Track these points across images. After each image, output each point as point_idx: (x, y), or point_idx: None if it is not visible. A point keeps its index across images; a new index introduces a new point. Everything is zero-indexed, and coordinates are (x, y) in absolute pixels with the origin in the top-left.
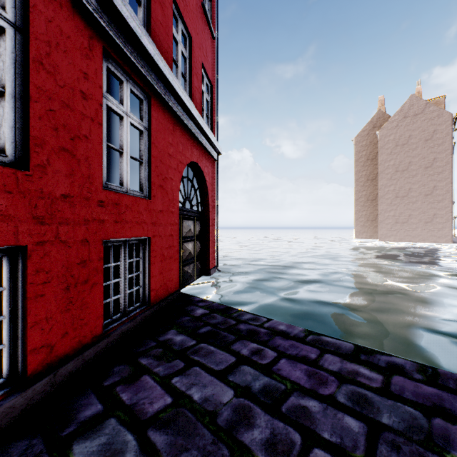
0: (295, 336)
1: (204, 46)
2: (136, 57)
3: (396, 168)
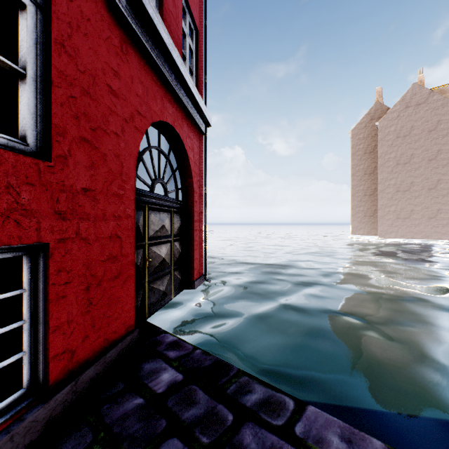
0: None
1: None
2: None
3: (397, 160)
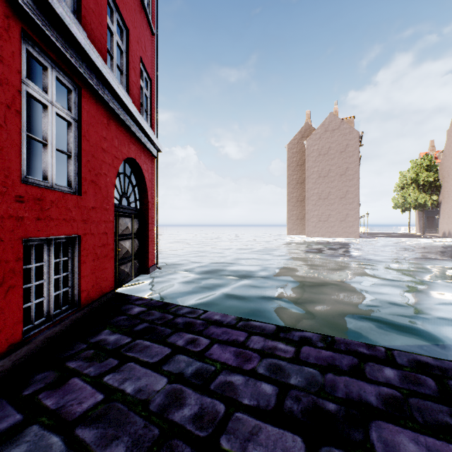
0: (228, 324)
1: (143, 40)
2: (63, 44)
3: (319, 174)
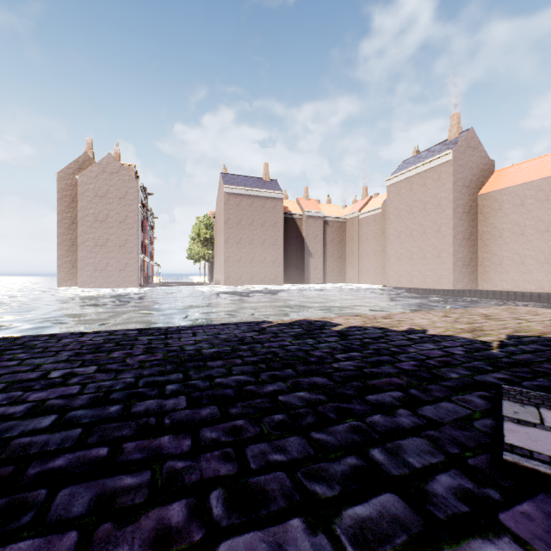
0: None
1: None
2: None
3: (96, 217)
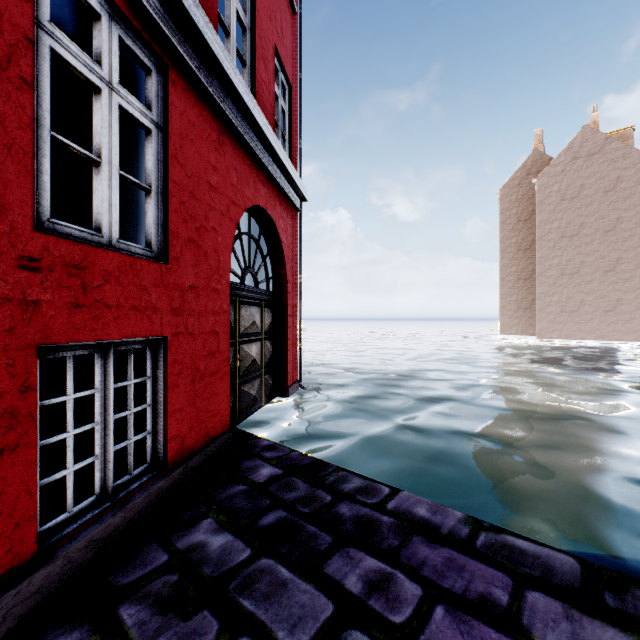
0: (451, 536)
1: (278, 18)
2: None
3: (562, 232)
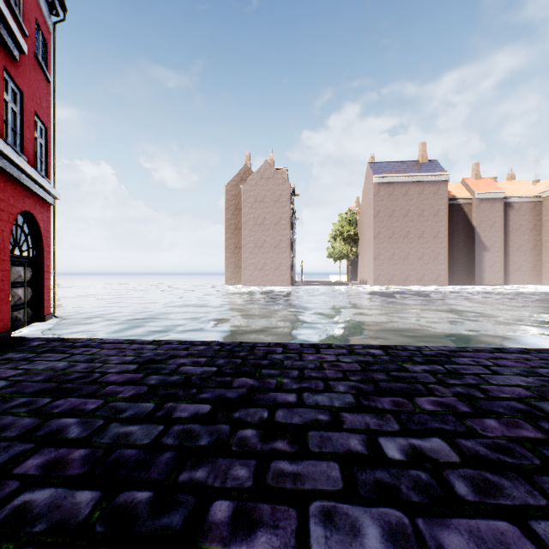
0: (118, 342)
1: (38, 94)
2: None
3: (256, 221)
